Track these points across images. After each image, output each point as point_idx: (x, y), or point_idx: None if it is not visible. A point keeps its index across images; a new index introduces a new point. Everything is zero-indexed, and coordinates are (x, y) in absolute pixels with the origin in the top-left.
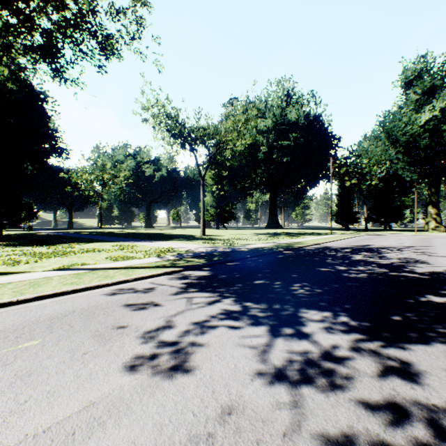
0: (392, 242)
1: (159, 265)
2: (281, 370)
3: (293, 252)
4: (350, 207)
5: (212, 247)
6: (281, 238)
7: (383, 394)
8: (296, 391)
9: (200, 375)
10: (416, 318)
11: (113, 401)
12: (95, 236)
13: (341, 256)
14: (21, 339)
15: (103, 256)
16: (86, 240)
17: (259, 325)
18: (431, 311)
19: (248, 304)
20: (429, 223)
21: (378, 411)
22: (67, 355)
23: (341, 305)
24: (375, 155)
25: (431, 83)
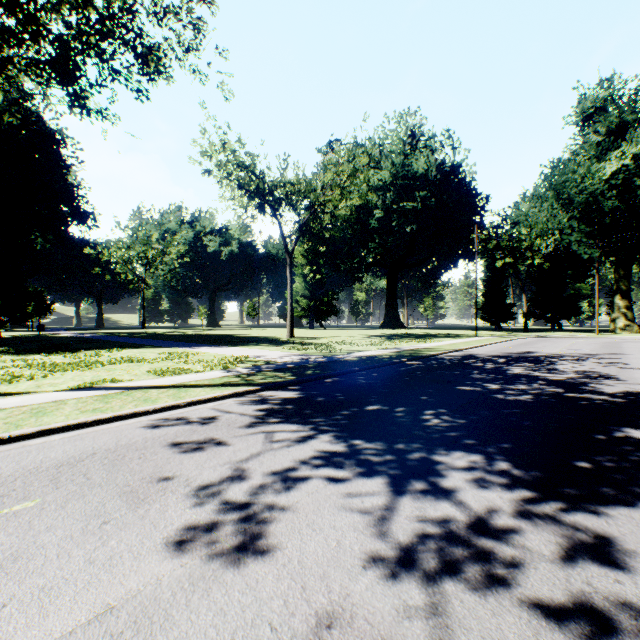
0: (565, 347)
1: (225, 382)
2: (410, 550)
3: (421, 363)
4: (502, 297)
5: (304, 355)
6: (403, 342)
7: (573, 592)
8: (435, 586)
9: (283, 559)
10: (611, 464)
11: (143, 604)
12: (134, 339)
13: (492, 368)
14: (8, 499)
15: (144, 368)
16: (121, 344)
17: (374, 475)
18: (632, 452)
19: (357, 442)
20: (616, 320)
21: (566, 622)
22: (78, 526)
23: (496, 444)
24: (539, 222)
25: (620, 118)
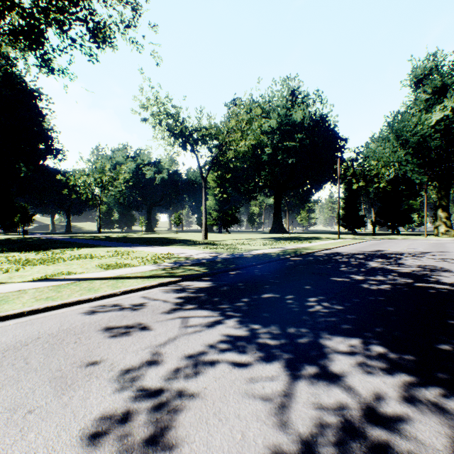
0: (405, 247)
1: (153, 274)
2: (311, 444)
3: (301, 259)
4: (356, 210)
5: (214, 252)
6: (287, 243)
7: None
8: None
9: None
10: None
11: None
12: (91, 241)
13: (355, 263)
14: None
15: (94, 263)
16: (81, 245)
17: (272, 359)
18: None
19: (256, 326)
20: (439, 227)
21: None
22: (4, 415)
23: (370, 328)
24: (384, 156)
25: (442, 82)
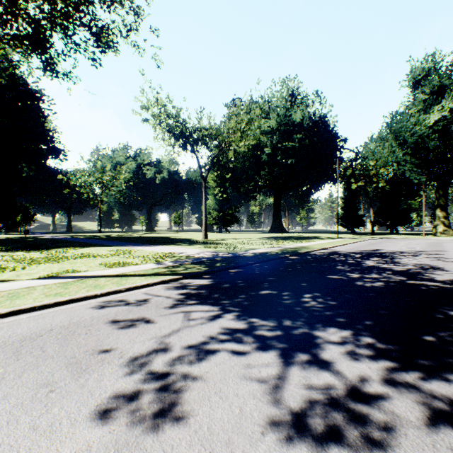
0: (402, 246)
1: (156, 272)
2: (300, 417)
3: (299, 257)
4: (355, 210)
5: (214, 251)
6: (286, 242)
7: None
8: (323, 452)
9: (195, 425)
10: (452, 338)
11: None
12: (92, 240)
13: (352, 261)
14: None
15: (97, 261)
16: (83, 244)
17: (268, 348)
18: None
19: (254, 320)
20: (437, 226)
21: None
22: (29, 394)
23: (361, 321)
24: (382, 156)
25: (440, 82)
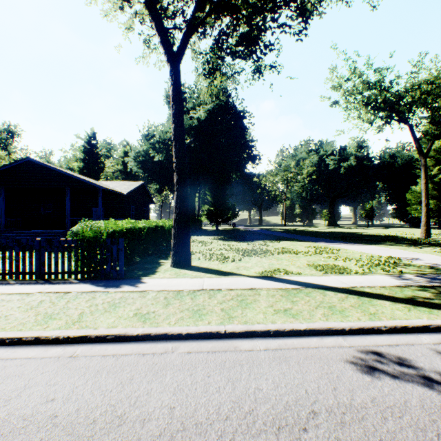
0: None
1: (412, 296)
2: None
3: None
4: None
5: None
6: None
7: None
8: None
9: None
10: None
11: None
12: (282, 233)
13: None
14: None
15: (302, 260)
16: (276, 237)
17: None
18: None
19: None
20: None
21: None
22: None
23: None
24: None
25: None
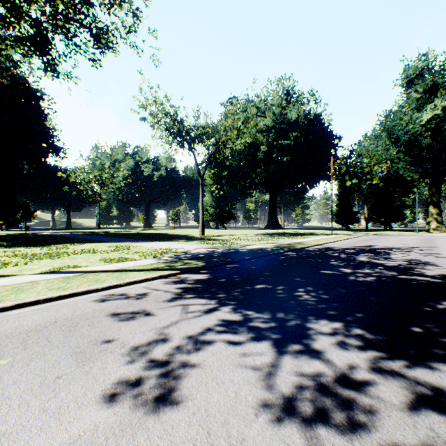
0: (395, 242)
1: (154, 267)
2: (291, 400)
3: (294, 253)
4: (350, 207)
5: (211, 247)
6: (281, 239)
7: (420, 437)
8: (311, 432)
9: (193, 408)
10: (438, 329)
11: None
12: (92, 236)
13: (345, 257)
14: None
15: (97, 257)
16: (83, 240)
17: (262, 339)
18: None
19: (249, 312)
20: (430, 223)
21: None
22: (37, 380)
23: (352, 314)
24: (376, 154)
25: (433, 81)
